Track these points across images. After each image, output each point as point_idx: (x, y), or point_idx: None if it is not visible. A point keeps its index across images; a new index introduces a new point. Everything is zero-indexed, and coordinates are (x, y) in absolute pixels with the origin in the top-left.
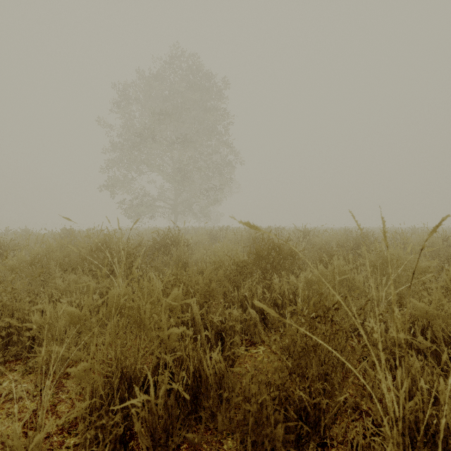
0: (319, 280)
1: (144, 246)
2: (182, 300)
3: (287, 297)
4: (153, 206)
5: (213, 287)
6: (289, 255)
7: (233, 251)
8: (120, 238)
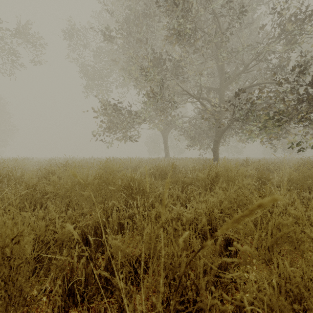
0: None
1: None
2: None
3: None
4: None
5: None
6: None
7: None
8: None
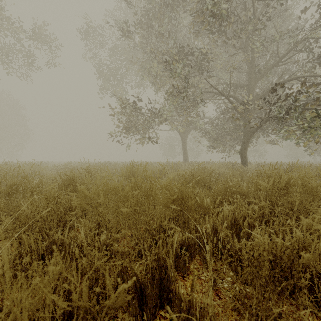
0: None
1: None
2: None
3: None
4: None
5: None
6: None
7: None
8: None
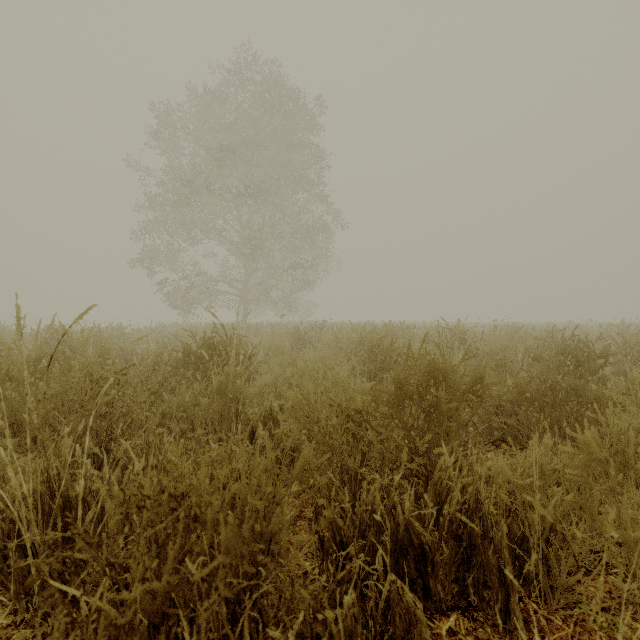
0: (579, 473)
1: (168, 361)
2: (166, 591)
3: (501, 534)
4: (212, 292)
5: (278, 524)
6: (469, 391)
7: (335, 371)
8: (103, 348)
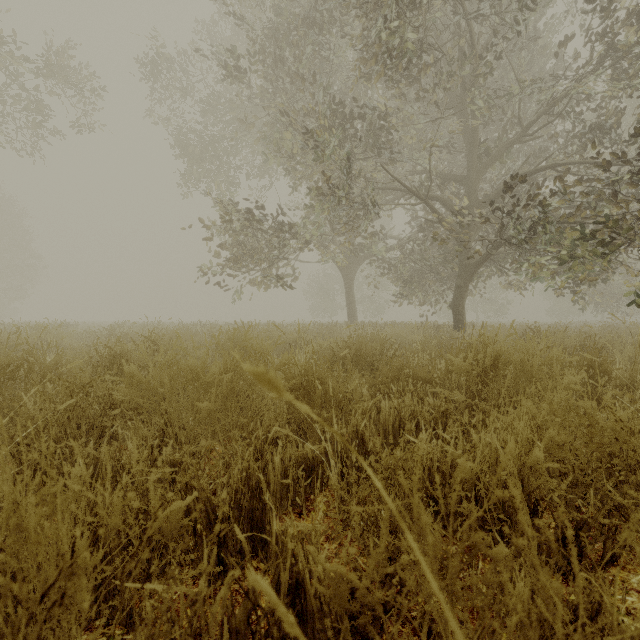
0: None
1: None
2: None
3: None
4: None
5: None
6: None
7: None
8: None
